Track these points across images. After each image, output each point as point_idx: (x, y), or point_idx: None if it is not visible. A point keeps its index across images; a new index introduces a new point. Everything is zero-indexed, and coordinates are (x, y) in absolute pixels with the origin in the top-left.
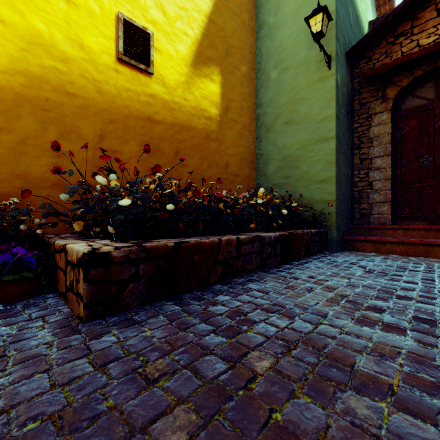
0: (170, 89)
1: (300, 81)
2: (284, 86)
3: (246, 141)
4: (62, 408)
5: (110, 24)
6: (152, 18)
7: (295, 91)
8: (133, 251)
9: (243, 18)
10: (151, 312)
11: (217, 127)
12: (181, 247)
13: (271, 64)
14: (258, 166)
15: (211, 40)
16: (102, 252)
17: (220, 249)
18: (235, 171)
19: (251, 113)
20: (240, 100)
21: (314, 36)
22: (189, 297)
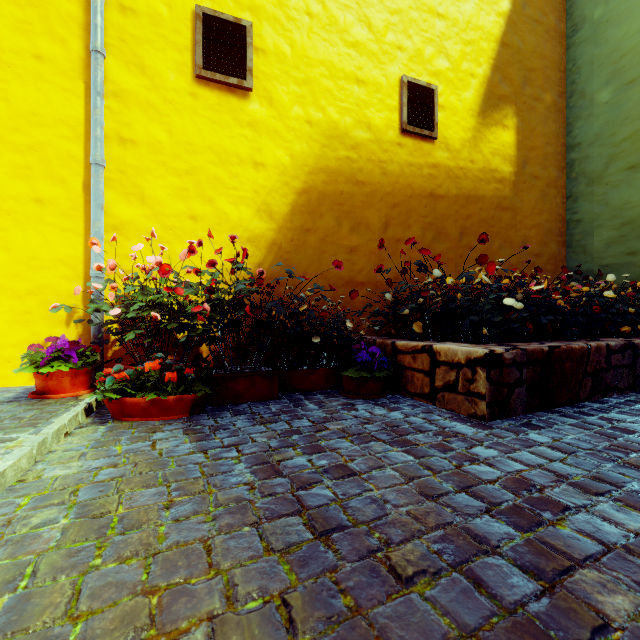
0: (454, 152)
1: None
2: (625, 111)
3: (551, 204)
4: (586, 473)
5: (393, 92)
6: (435, 68)
7: None
8: (517, 354)
9: (547, 23)
10: (545, 420)
11: (511, 190)
12: (553, 352)
13: (599, 81)
14: (570, 239)
15: (503, 72)
16: (497, 353)
17: (589, 358)
18: (535, 250)
19: (560, 161)
20: (543, 145)
21: None
22: (568, 411)
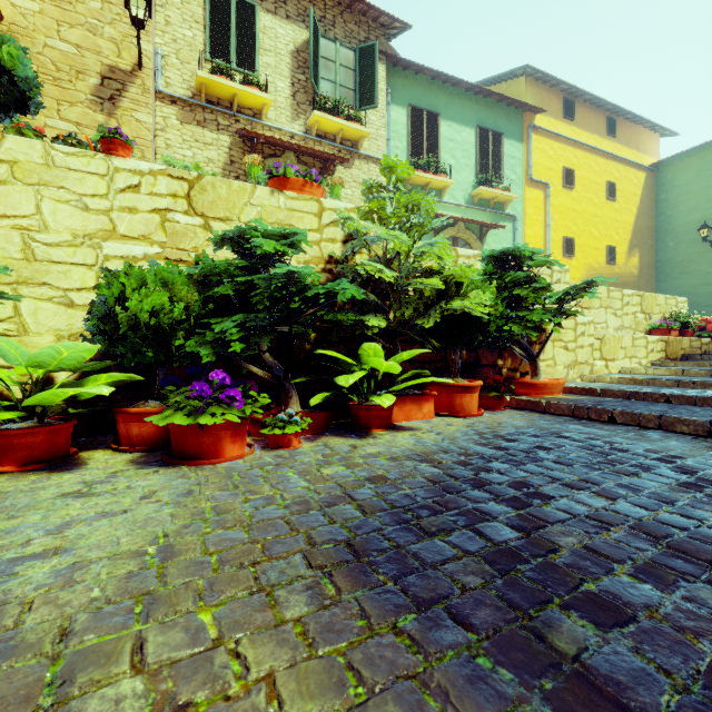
0: (620, 268)
1: (690, 251)
2: (678, 252)
3: (650, 284)
4: None
5: (604, 250)
6: (615, 240)
7: (687, 256)
8: None
9: (649, 213)
10: None
11: (637, 280)
12: None
13: (669, 239)
14: None
15: (634, 236)
16: None
17: None
18: None
19: (653, 266)
20: (647, 261)
21: (702, 240)
22: None
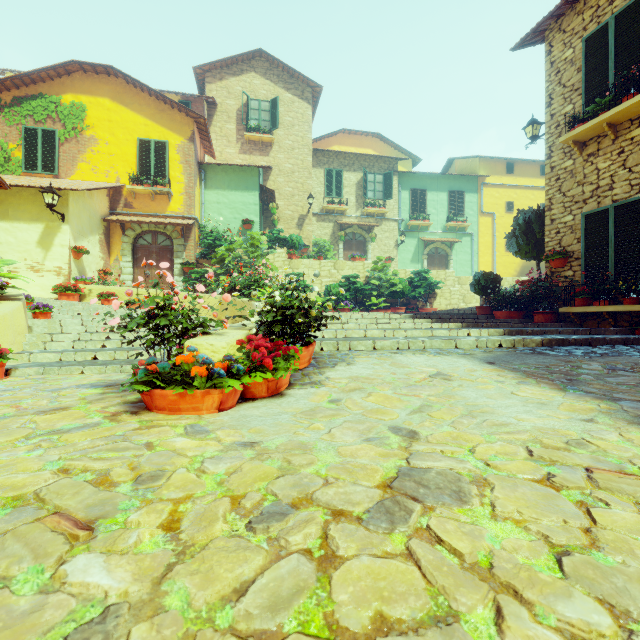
0: None
1: None
2: None
3: None
4: None
5: None
6: None
7: None
8: None
9: None
10: None
11: None
12: None
13: None
14: None
15: None
16: None
17: None
18: None
19: None
20: None
21: None
22: None
